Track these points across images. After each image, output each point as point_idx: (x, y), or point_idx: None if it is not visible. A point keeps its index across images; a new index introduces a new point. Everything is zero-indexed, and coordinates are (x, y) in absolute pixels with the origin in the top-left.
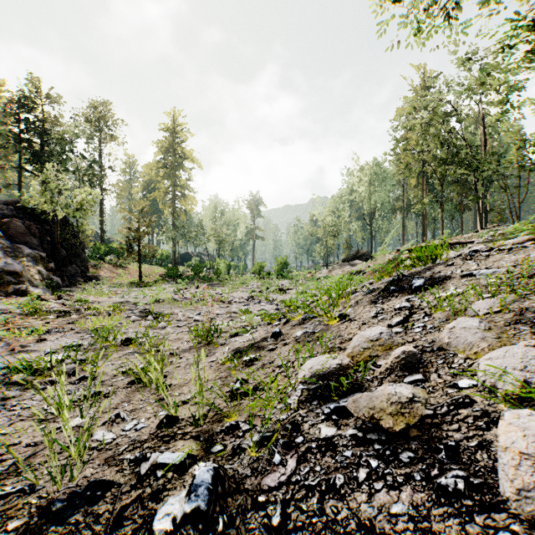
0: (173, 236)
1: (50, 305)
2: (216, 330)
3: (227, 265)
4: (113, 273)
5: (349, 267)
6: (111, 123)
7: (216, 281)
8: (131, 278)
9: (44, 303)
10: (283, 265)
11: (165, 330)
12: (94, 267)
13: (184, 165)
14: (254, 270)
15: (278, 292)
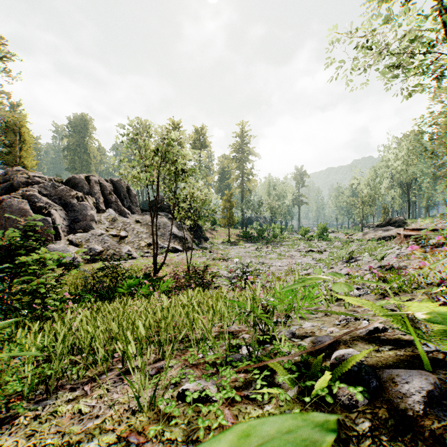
0: (243, 209)
1: (213, 255)
2: (292, 270)
3: (280, 228)
4: (212, 235)
5: (380, 232)
6: (205, 138)
7: (275, 241)
8: (222, 238)
9: (208, 254)
10: (323, 230)
11: (270, 269)
12: (203, 231)
13: (249, 159)
14: (300, 233)
15: (318, 253)
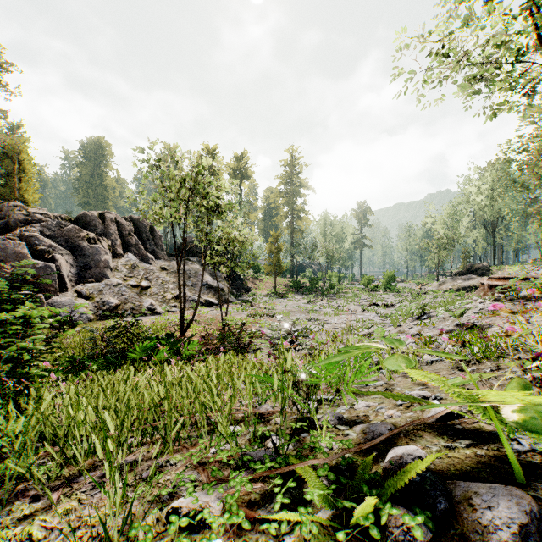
0: (293, 253)
1: (255, 310)
2: (351, 328)
3: (337, 276)
4: (255, 285)
5: (460, 282)
6: (247, 167)
7: (331, 293)
8: (267, 289)
9: (248, 309)
10: (390, 279)
11: (325, 327)
12: (244, 281)
13: (300, 193)
14: (363, 283)
15: (383, 307)
